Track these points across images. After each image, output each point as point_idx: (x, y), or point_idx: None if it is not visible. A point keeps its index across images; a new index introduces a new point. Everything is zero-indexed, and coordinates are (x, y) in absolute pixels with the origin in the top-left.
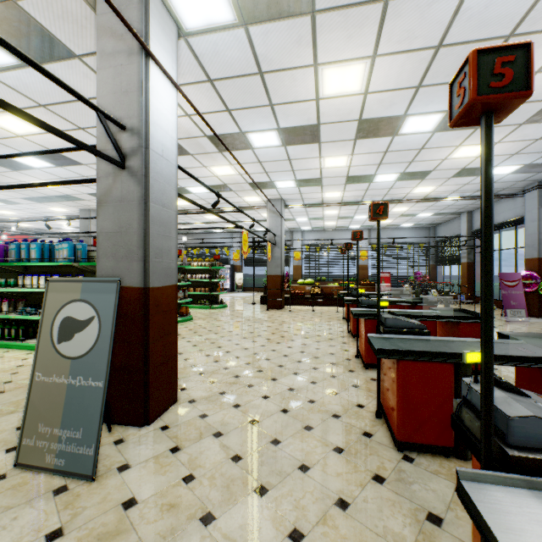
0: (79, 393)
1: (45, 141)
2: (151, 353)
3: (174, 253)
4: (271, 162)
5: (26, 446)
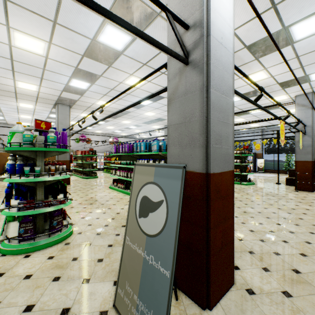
0: (150, 271)
1: (147, 87)
2: (211, 238)
3: (231, 139)
4: (311, 52)
5: (119, 295)
